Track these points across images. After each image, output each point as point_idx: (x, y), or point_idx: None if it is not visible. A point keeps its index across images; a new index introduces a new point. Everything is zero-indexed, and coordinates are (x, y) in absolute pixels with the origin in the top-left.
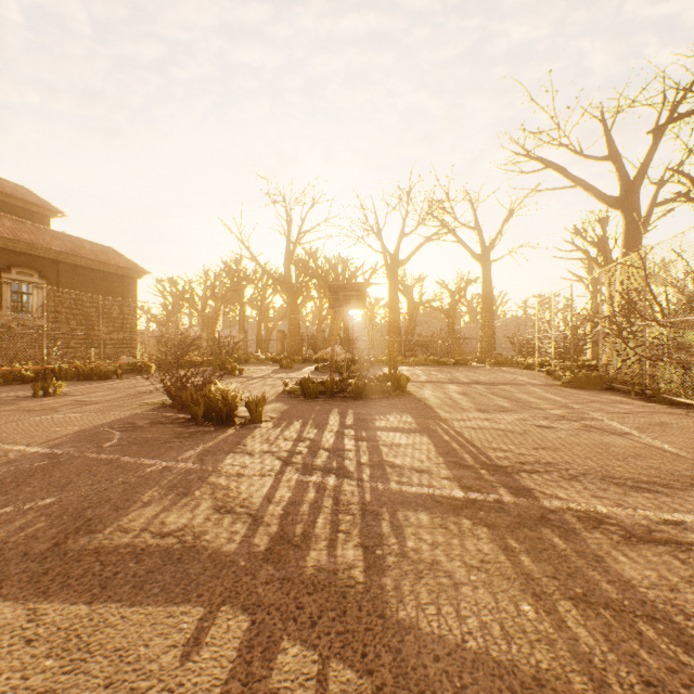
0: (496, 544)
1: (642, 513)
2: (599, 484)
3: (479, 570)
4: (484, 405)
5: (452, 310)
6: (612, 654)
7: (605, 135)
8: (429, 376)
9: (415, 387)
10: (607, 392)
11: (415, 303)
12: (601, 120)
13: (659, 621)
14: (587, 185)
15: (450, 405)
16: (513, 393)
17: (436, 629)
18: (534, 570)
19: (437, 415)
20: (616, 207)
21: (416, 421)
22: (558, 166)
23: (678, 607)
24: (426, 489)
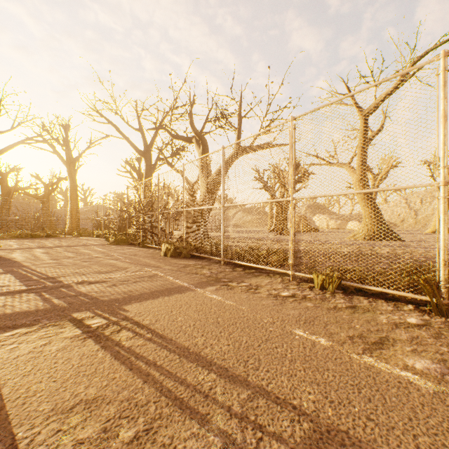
0: (37, 295)
1: (100, 278)
2: (93, 274)
3: (26, 302)
4: (58, 256)
5: (47, 197)
6: (64, 302)
7: (138, 118)
8: (22, 245)
9: (7, 253)
10: (129, 245)
11: (11, 188)
12: (136, 110)
13: (83, 295)
14: (130, 141)
15: (34, 259)
16: (80, 249)
17: (3, 314)
18: (49, 297)
19: (21, 265)
20: (143, 156)
21: (4, 269)
22: (115, 125)
23: (90, 292)
24: (6, 290)
